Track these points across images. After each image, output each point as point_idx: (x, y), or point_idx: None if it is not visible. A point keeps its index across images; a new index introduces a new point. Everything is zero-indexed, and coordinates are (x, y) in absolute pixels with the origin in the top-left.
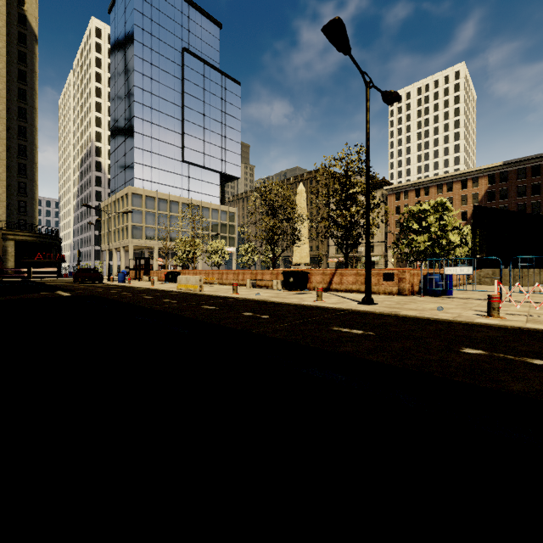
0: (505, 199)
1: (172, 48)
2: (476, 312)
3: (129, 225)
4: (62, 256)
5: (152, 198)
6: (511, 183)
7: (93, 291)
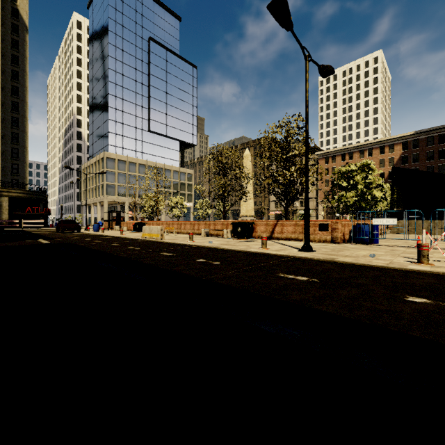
0: (416, 162)
1: (140, 37)
2: (405, 259)
3: (104, 184)
4: (48, 210)
5: (123, 162)
6: (421, 149)
7: (70, 239)
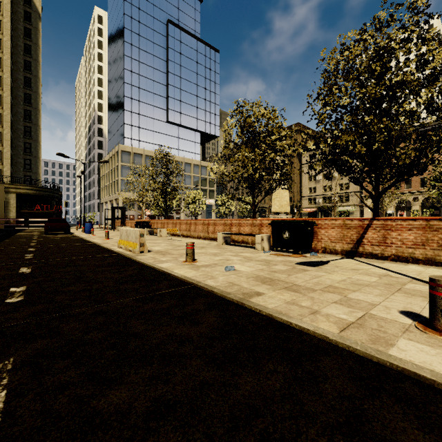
0: None
1: (158, 21)
2: None
3: (119, 179)
4: (59, 207)
5: (139, 155)
6: None
7: (7, 248)
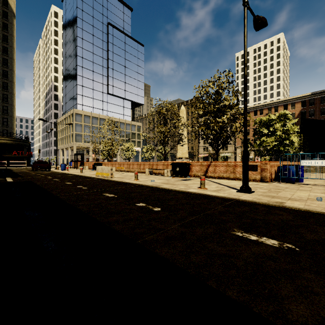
0: (312, 116)
1: (101, 23)
2: None
3: (73, 133)
4: (30, 153)
5: (88, 117)
6: (316, 106)
7: (35, 177)
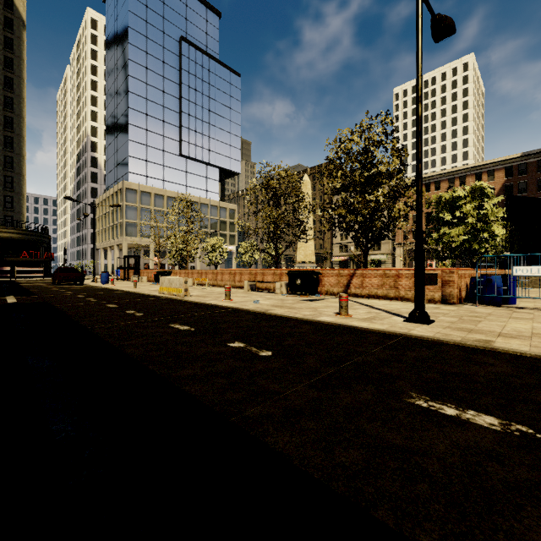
0: (524, 193)
1: (169, 37)
2: None
3: (123, 221)
4: (50, 255)
5: (147, 194)
6: (530, 176)
7: (56, 295)
